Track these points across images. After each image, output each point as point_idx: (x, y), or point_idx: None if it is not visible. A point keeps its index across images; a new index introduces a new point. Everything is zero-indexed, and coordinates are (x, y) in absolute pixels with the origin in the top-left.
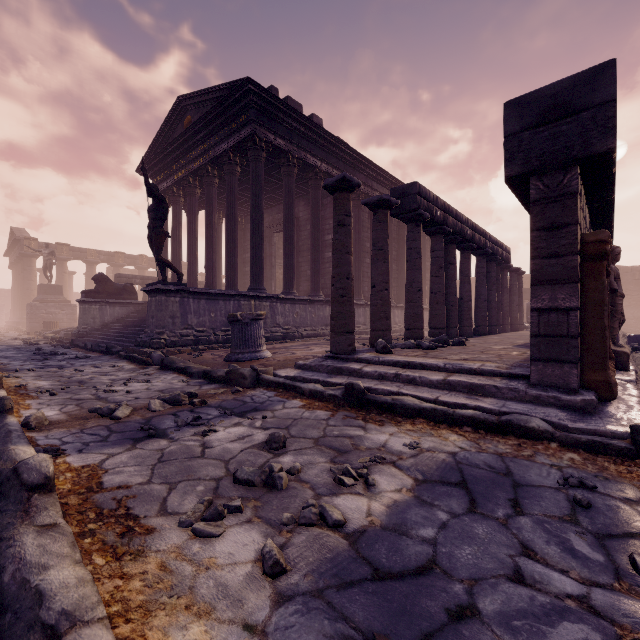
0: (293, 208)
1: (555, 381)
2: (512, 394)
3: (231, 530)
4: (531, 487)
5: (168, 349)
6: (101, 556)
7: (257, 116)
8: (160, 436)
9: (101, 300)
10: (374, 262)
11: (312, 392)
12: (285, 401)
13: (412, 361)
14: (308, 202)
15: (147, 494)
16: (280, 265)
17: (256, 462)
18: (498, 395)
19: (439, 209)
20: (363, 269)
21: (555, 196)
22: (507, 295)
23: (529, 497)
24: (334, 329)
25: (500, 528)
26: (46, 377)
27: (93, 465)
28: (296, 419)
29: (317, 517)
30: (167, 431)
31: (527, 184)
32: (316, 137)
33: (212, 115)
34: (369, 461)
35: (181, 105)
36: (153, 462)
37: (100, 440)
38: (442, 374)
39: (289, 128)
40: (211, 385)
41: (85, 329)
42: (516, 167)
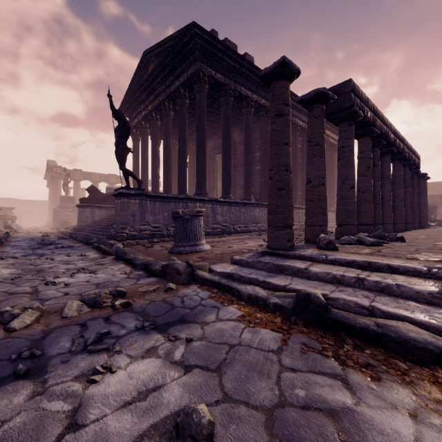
0: (230, 130)
1: None
2: None
3: None
4: None
5: (128, 241)
6: None
7: (201, 55)
8: (36, 372)
9: (92, 205)
10: (310, 158)
11: (251, 297)
12: (219, 307)
13: (375, 262)
14: (241, 128)
15: None
16: (220, 179)
17: None
18: None
19: (369, 110)
20: None
21: None
22: (416, 197)
23: None
24: (272, 223)
25: None
26: (17, 265)
27: None
28: (232, 346)
29: None
30: (50, 362)
31: None
32: (248, 73)
33: (167, 60)
34: None
35: (146, 58)
36: None
37: None
38: (430, 282)
39: (226, 65)
40: (148, 279)
41: (81, 226)
42: None
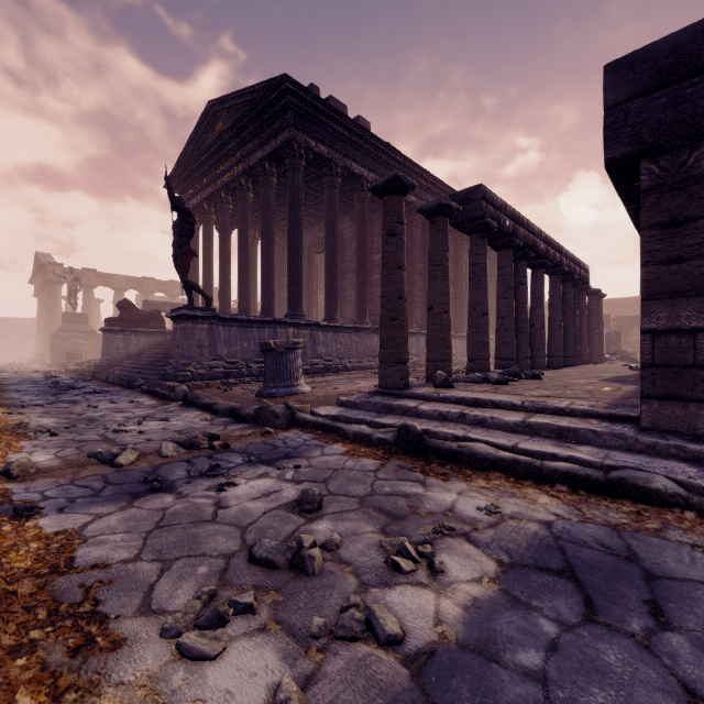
0: (336, 223)
1: (676, 425)
2: (617, 441)
3: (235, 645)
4: (672, 581)
5: (194, 383)
6: (31, 693)
7: (295, 119)
8: (166, 490)
9: (126, 329)
10: (431, 280)
11: (357, 435)
12: (324, 446)
13: (480, 398)
14: (353, 218)
15: (129, 578)
16: (322, 290)
17: (282, 530)
18: (597, 442)
19: (508, 218)
20: (416, 293)
21: (676, 182)
22: (585, 321)
23: (674, 598)
24: (384, 359)
25: (641, 653)
26: (53, 414)
27: (71, 531)
28: (337, 470)
29: (362, 626)
30: (176, 483)
31: (634, 170)
32: (362, 143)
33: (245, 120)
34: (433, 532)
35: (212, 111)
36: (149, 528)
37: (91, 495)
38: (520, 414)
39: (332, 133)
40: (238, 425)
41: (108, 361)
42: (621, 147)
